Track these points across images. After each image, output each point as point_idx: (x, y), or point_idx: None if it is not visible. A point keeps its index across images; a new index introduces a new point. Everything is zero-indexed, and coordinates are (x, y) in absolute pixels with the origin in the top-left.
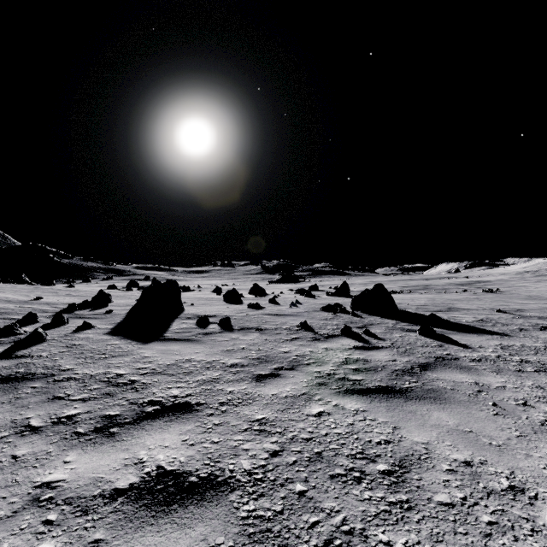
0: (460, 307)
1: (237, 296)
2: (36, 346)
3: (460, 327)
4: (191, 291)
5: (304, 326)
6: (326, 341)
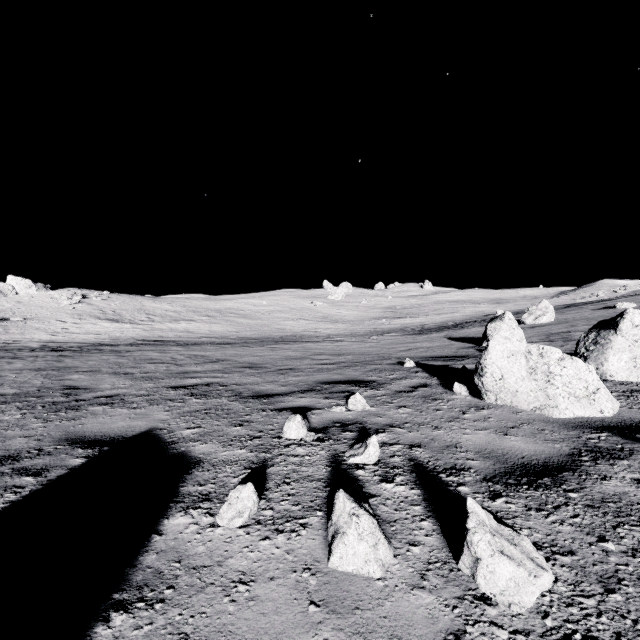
0: None
1: None
2: (284, 421)
3: None
4: None
5: None
6: None
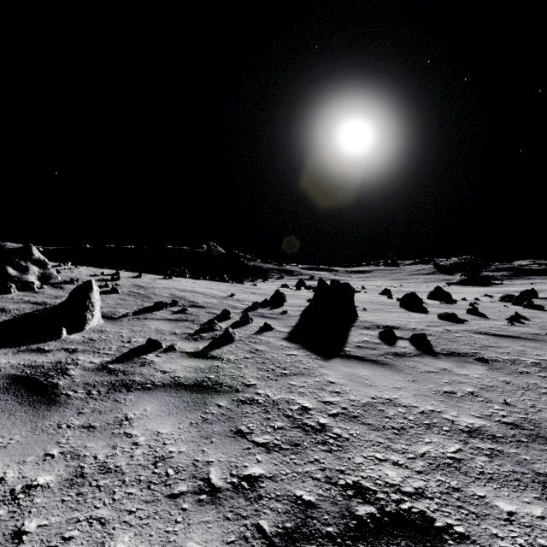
0: None
1: (417, 301)
2: (226, 346)
3: None
4: (355, 292)
5: None
6: None
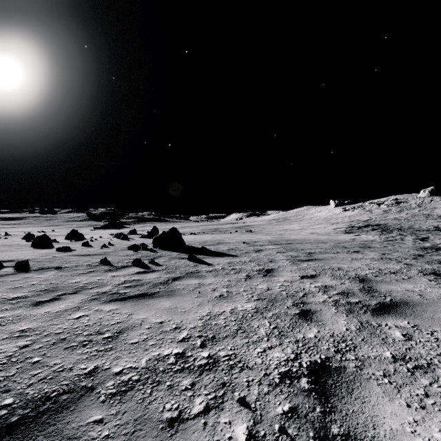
0: (226, 241)
1: (48, 241)
2: None
3: (216, 254)
4: None
5: (104, 261)
6: (117, 271)
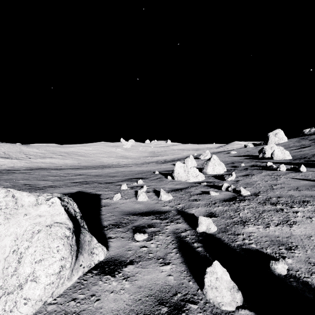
0: None
1: None
2: (120, 187)
3: None
4: None
5: None
6: None
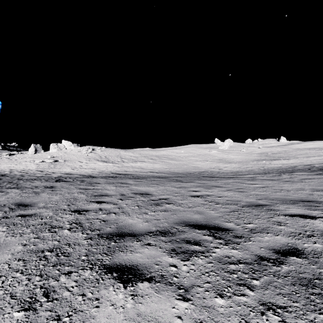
0: None
1: None
2: None
3: None
4: None
5: None
6: None
